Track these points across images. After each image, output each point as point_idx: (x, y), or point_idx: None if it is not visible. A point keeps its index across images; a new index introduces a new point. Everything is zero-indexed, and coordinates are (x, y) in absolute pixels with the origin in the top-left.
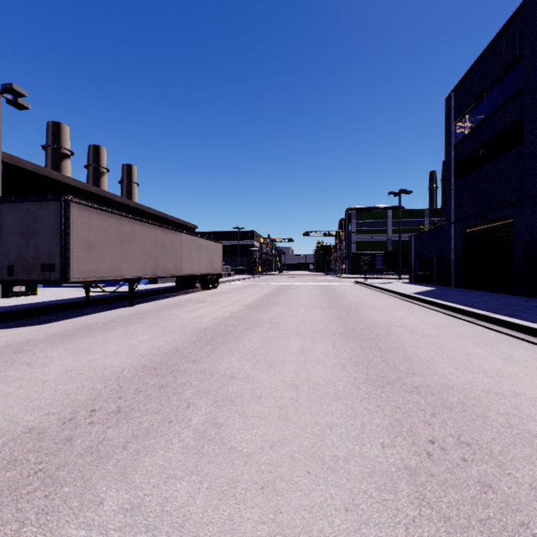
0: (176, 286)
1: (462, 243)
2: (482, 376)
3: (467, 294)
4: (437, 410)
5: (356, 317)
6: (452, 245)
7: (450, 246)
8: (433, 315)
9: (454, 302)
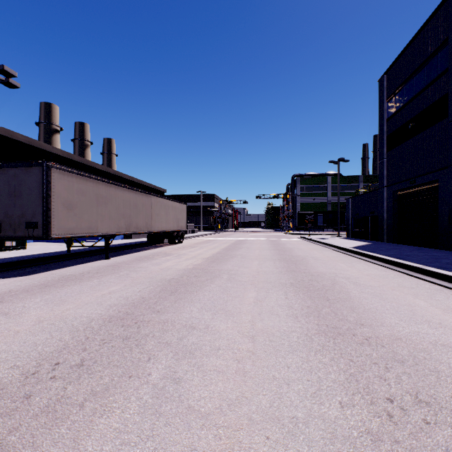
0: (147, 241)
1: (393, 204)
2: (427, 327)
3: (399, 249)
4: (390, 364)
5: (303, 269)
6: (385, 206)
7: (383, 206)
8: (371, 267)
9: (389, 255)
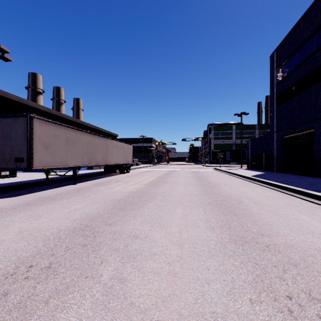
0: (104, 171)
1: (281, 145)
2: (311, 236)
3: (285, 177)
4: (286, 267)
5: (217, 192)
6: (274, 146)
7: (273, 146)
8: (266, 191)
9: (278, 182)
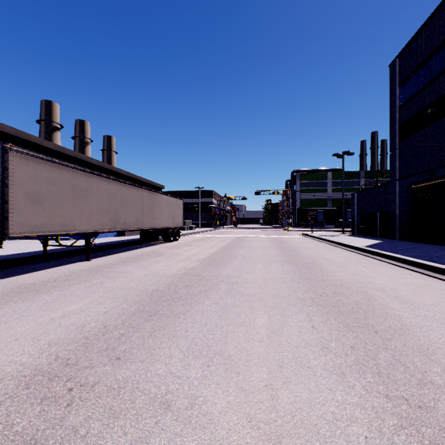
0: (140, 239)
1: (407, 199)
2: None
3: (420, 248)
4: None
5: (320, 275)
6: (397, 200)
7: (395, 201)
8: (402, 273)
9: (417, 257)
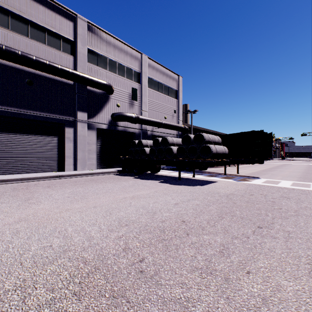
0: None
1: None
2: None
3: None
4: None
5: None
6: None
7: None
8: None
9: None
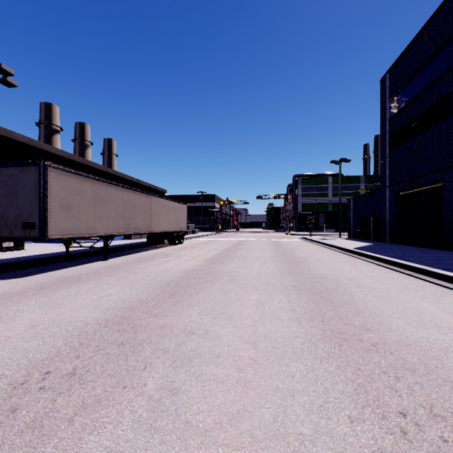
0: (147, 242)
1: (396, 205)
2: (436, 332)
3: (402, 249)
4: (400, 373)
5: (306, 270)
6: (387, 206)
7: (385, 207)
8: (375, 269)
9: (392, 256)
